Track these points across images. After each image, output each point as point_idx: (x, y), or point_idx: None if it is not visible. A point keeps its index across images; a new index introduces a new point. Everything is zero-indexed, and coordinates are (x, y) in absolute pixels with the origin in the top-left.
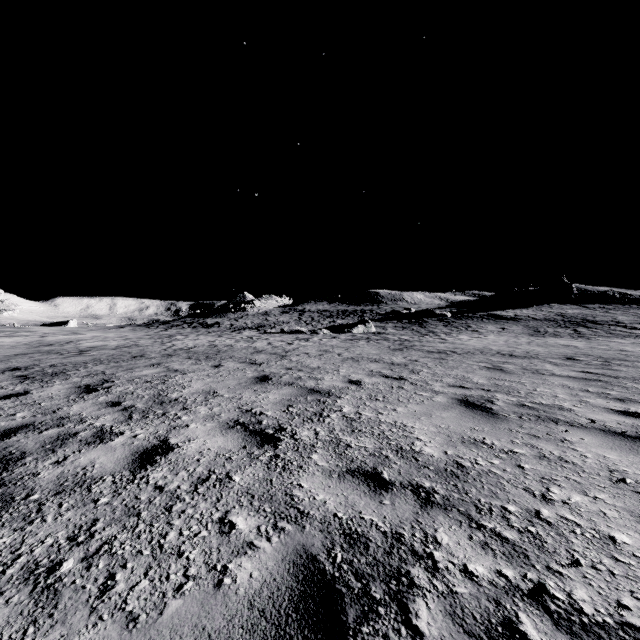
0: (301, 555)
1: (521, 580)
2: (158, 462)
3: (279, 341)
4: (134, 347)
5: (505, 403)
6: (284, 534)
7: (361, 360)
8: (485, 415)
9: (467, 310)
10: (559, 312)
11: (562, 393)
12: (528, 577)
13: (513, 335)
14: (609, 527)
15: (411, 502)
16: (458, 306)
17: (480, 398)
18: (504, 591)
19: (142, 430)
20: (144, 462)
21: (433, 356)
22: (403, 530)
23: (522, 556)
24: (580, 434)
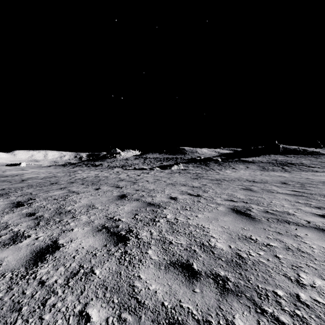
0: None
1: None
2: (47, 259)
3: (133, 174)
4: (53, 178)
5: (257, 211)
6: None
7: (176, 185)
8: (248, 219)
9: (229, 157)
10: (274, 158)
11: (286, 204)
12: None
13: (252, 170)
14: None
15: (214, 290)
16: (224, 155)
17: (243, 207)
18: None
19: (43, 233)
20: (37, 259)
21: (214, 182)
22: (211, 317)
23: None
24: (304, 231)
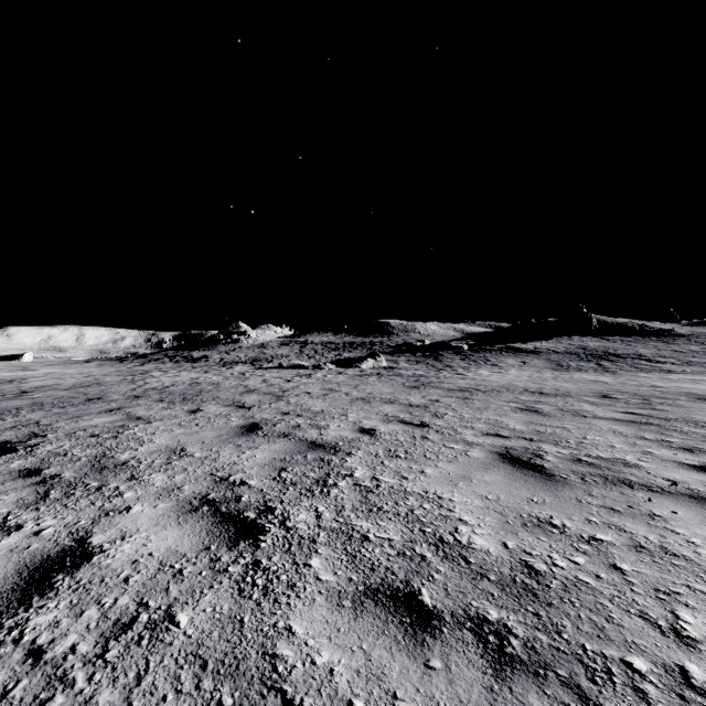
0: None
1: None
2: (56, 587)
3: (276, 378)
4: (94, 386)
5: (557, 458)
6: None
7: (373, 401)
8: (539, 477)
9: (484, 342)
10: (580, 345)
11: (618, 442)
12: None
13: (536, 369)
14: None
15: (477, 661)
16: (475, 338)
17: (525, 451)
18: None
19: (54, 520)
20: (31, 589)
21: (455, 395)
22: None
23: None
24: (668, 504)
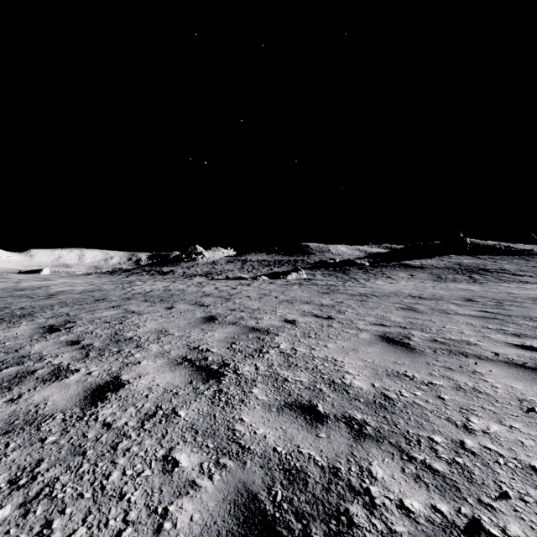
0: (242, 494)
1: (456, 516)
2: (109, 398)
3: (225, 286)
4: (98, 291)
5: (420, 339)
6: (226, 471)
7: (295, 302)
8: (404, 350)
9: (382, 260)
10: (457, 262)
11: (467, 330)
12: (462, 512)
13: (420, 281)
14: (528, 456)
15: (345, 435)
16: (374, 257)
17: (398, 335)
18: (441, 528)
19: (97, 367)
20: (95, 399)
21: (356, 298)
22: (339, 464)
23: (454, 489)
24: (488, 366)
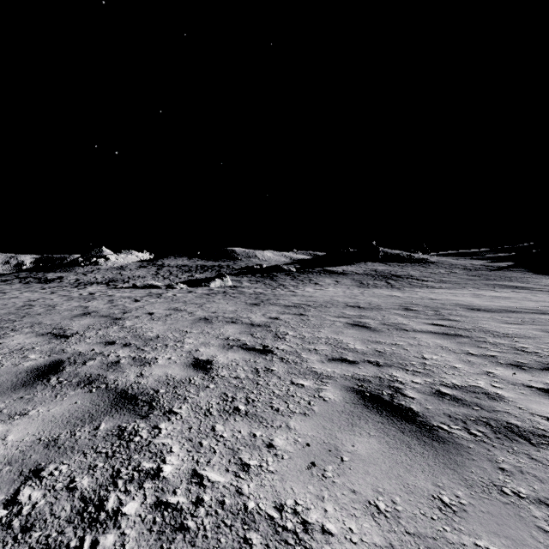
0: None
1: None
2: None
3: (125, 298)
4: None
5: (418, 392)
6: None
7: (215, 321)
8: (420, 435)
9: (307, 266)
10: (372, 268)
11: (454, 360)
12: None
13: (346, 287)
14: None
15: None
16: (300, 263)
17: (381, 384)
18: None
19: None
20: None
21: (292, 311)
22: None
23: None
24: None
